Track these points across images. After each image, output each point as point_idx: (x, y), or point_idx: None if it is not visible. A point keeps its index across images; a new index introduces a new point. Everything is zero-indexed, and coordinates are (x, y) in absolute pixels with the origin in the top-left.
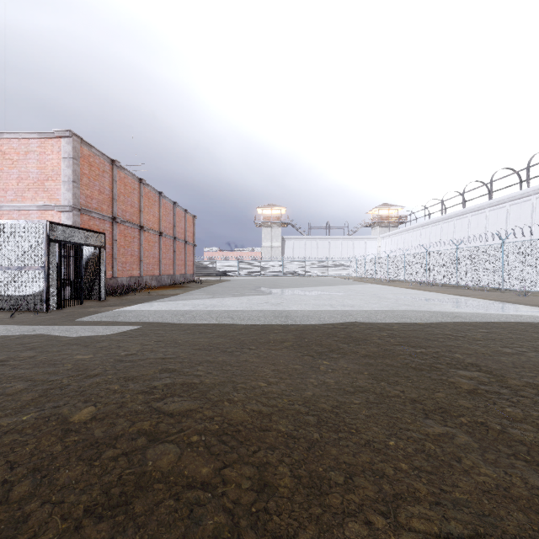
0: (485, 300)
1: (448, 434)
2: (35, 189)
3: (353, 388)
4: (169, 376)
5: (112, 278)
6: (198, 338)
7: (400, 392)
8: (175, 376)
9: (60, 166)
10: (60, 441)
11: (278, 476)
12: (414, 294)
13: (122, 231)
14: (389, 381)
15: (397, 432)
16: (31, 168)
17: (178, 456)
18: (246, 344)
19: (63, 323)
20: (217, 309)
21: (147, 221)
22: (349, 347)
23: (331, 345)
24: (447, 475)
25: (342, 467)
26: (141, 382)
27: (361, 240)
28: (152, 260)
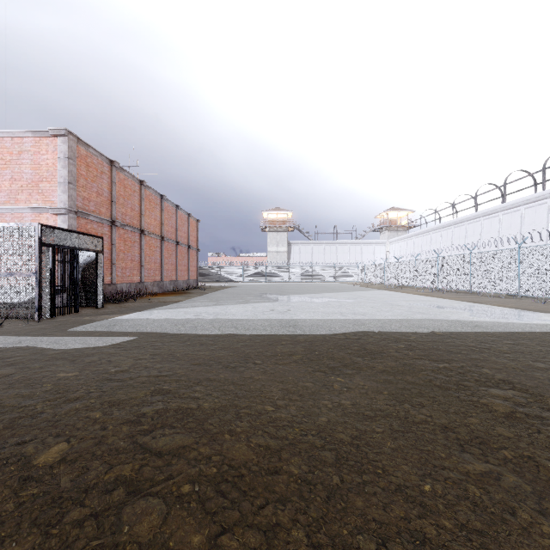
0: (503, 307)
1: (492, 473)
2: (29, 190)
3: (373, 412)
4: (162, 399)
5: (111, 284)
6: (198, 351)
7: (427, 416)
8: (169, 399)
9: (55, 166)
10: (13, 496)
11: (291, 545)
12: (427, 301)
13: (122, 235)
14: (413, 402)
15: (431, 471)
16: (25, 169)
17: (162, 516)
18: (251, 358)
19: (54, 334)
20: (220, 318)
21: (148, 225)
22: (364, 361)
23: (344, 359)
24: (503, 536)
25: (371, 527)
26: (128, 408)
27: (370, 245)
28: (154, 266)
